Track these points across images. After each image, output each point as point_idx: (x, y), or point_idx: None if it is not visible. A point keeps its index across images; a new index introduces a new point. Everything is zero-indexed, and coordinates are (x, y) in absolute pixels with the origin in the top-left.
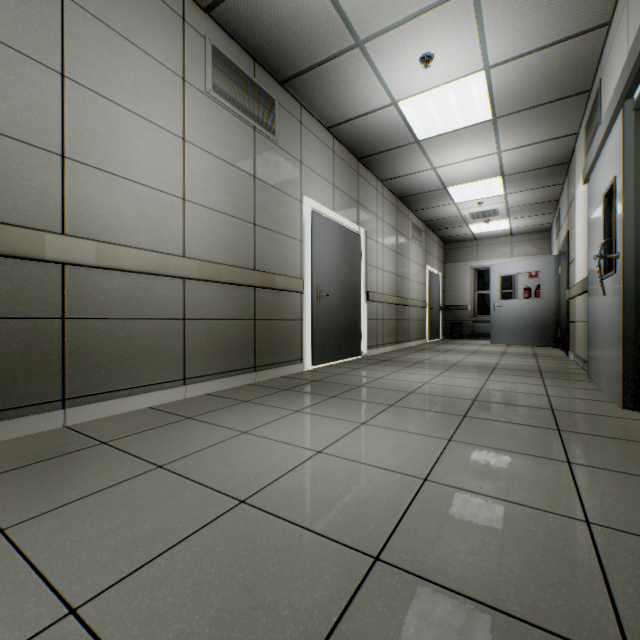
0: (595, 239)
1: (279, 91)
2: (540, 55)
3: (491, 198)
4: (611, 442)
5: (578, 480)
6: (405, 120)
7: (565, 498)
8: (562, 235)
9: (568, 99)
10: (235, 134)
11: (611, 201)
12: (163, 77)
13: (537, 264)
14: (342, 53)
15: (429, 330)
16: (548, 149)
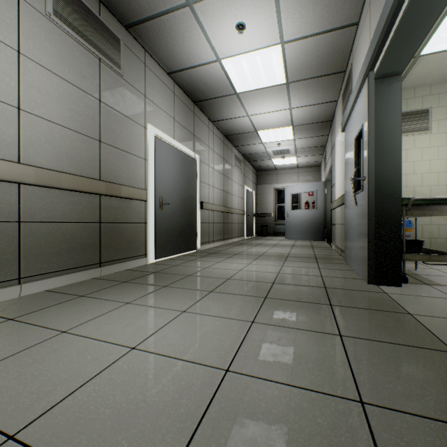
0: (349, 169)
1: (124, 33)
2: (316, 39)
3: (286, 141)
4: (366, 313)
5: (349, 353)
6: (227, 75)
7: (342, 375)
8: (328, 168)
9: (332, 75)
10: (79, 59)
11: (359, 142)
12: None
13: (313, 187)
14: (176, 9)
15: (246, 230)
16: (320, 110)
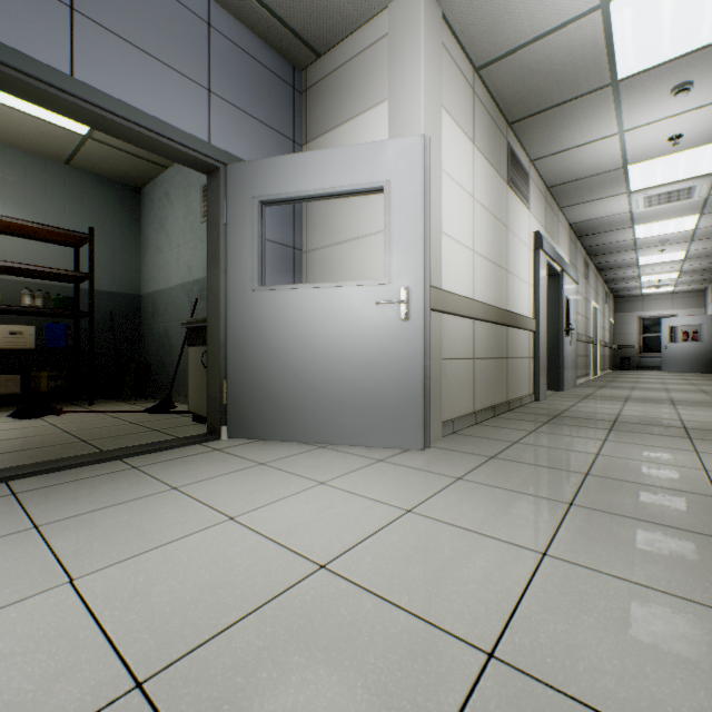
0: None
1: (587, 259)
2: None
3: (666, 279)
4: None
5: None
6: (637, 261)
7: None
8: None
9: None
10: (584, 285)
11: None
12: (580, 277)
13: (698, 320)
14: (625, 250)
15: (610, 363)
16: (711, 265)
